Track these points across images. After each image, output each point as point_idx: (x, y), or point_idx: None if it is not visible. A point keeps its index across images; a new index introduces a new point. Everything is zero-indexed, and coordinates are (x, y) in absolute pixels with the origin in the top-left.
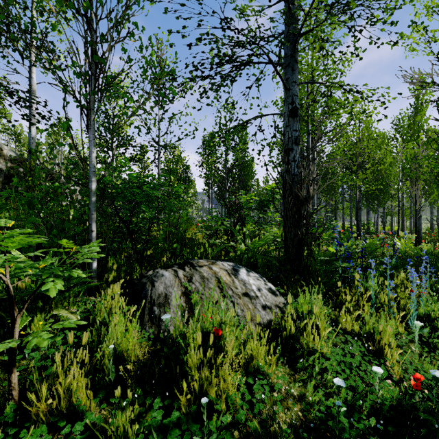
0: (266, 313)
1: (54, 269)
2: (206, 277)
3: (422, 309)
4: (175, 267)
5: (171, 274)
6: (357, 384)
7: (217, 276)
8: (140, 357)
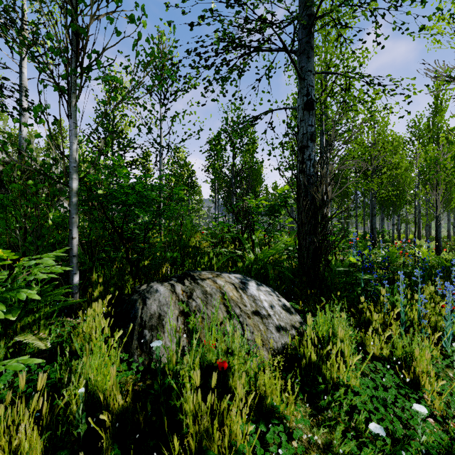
0: (280, 336)
1: None
2: (209, 292)
3: None
4: (174, 280)
5: (167, 289)
6: (395, 427)
7: (222, 291)
8: (121, 401)
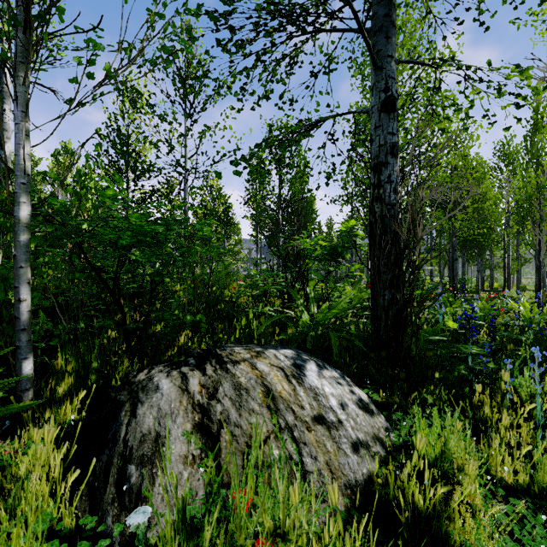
0: (360, 459)
1: None
2: (244, 386)
3: None
4: (191, 362)
5: (175, 385)
6: None
7: (266, 383)
8: None
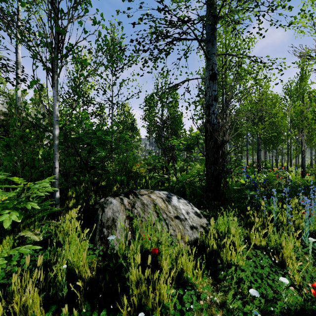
0: (193, 232)
1: (8, 203)
2: (145, 203)
3: (312, 227)
4: (122, 195)
5: (118, 201)
6: (267, 292)
7: (155, 203)
8: (89, 274)
